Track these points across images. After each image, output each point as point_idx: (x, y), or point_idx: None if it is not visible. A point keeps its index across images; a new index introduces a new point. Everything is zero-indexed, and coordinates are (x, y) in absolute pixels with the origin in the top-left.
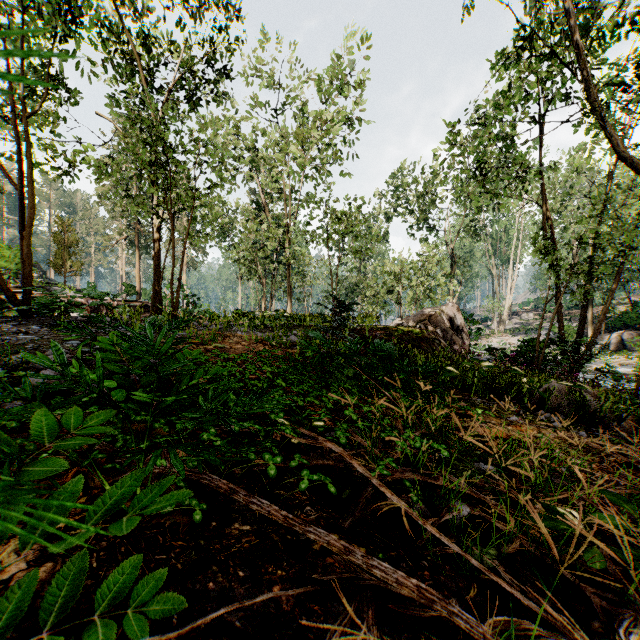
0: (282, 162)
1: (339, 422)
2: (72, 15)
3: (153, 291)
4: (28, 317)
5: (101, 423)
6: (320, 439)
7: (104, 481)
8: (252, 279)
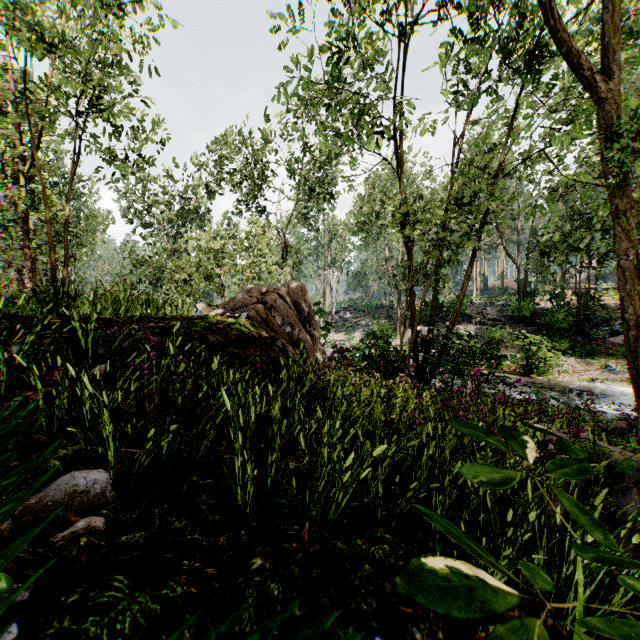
0: None
1: None
2: None
3: None
4: None
5: None
6: None
7: None
8: None
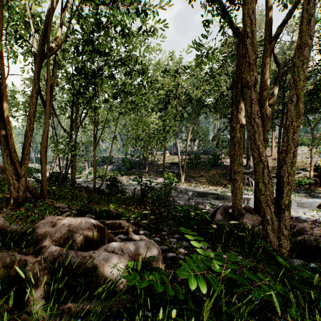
0: None
1: None
2: None
3: None
4: None
5: None
6: None
7: None
8: None
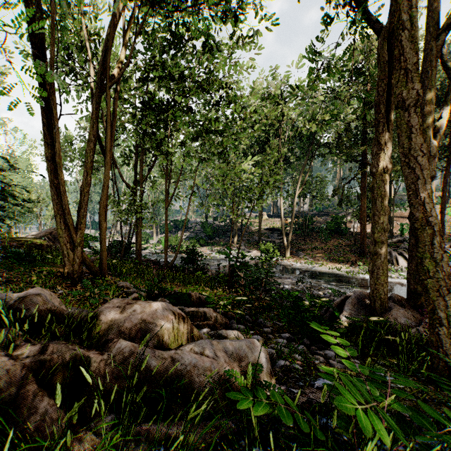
0: None
1: None
2: None
3: None
4: None
5: None
6: None
7: None
8: None
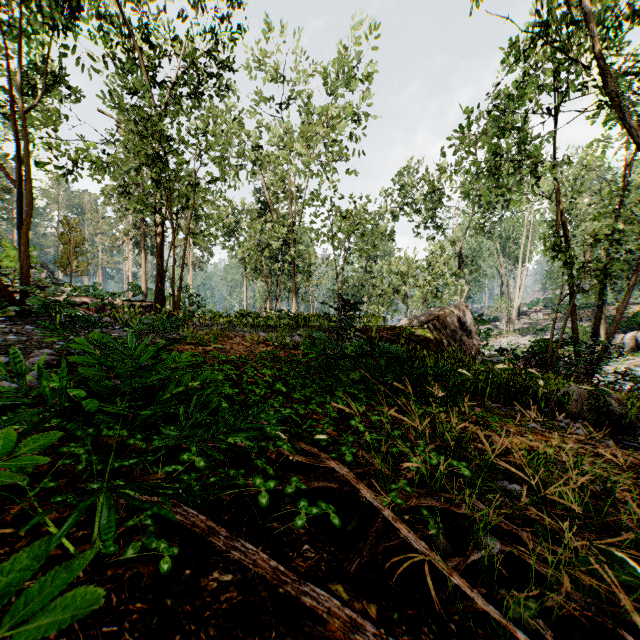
0: (287, 160)
1: (344, 432)
2: (68, 5)
3: (156, 290)
4: (26, 317)
5: (38, 450)
6: (322, 456)
7: (47, 521)
8: (257, 279)
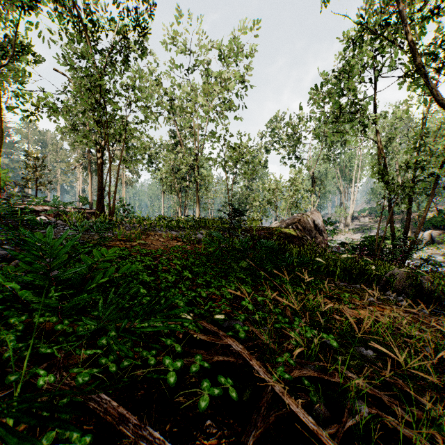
0: (192, 109)
1: (236, 309)
2: None
3: (97, 201)
4: None
5: None
6: (221, 334)
7: None
8: (171, 193)
